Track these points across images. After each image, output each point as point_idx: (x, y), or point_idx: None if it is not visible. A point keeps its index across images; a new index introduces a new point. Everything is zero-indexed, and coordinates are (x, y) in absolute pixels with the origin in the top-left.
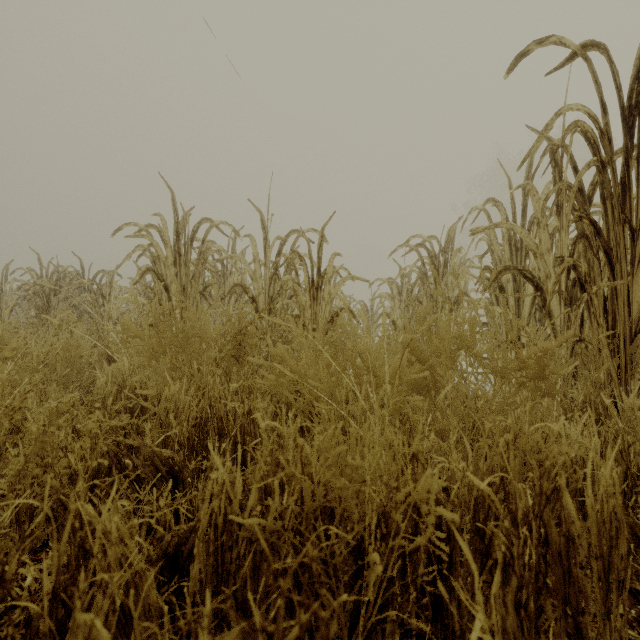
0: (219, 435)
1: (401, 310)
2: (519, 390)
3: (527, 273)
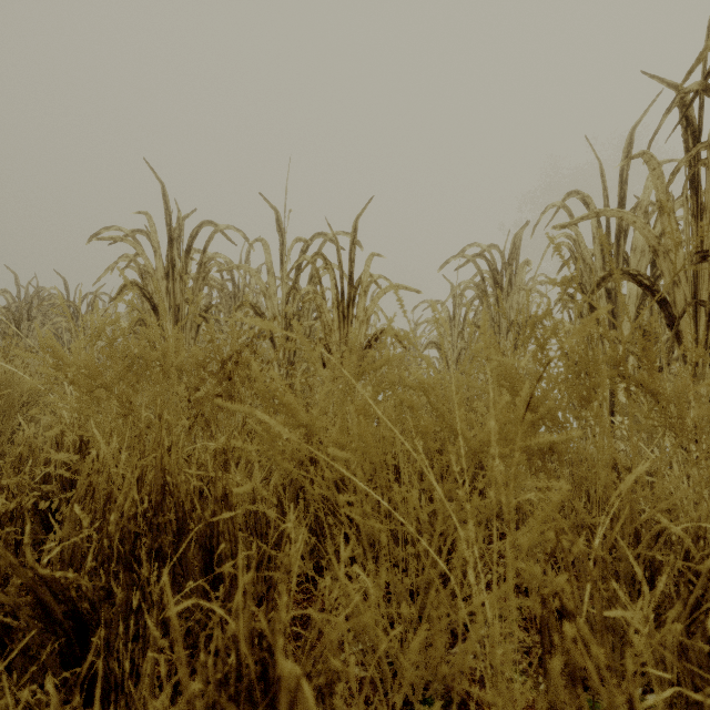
0: (178, 532)
1: (451, 339)
2: (707, 457)
3: (643, 279)
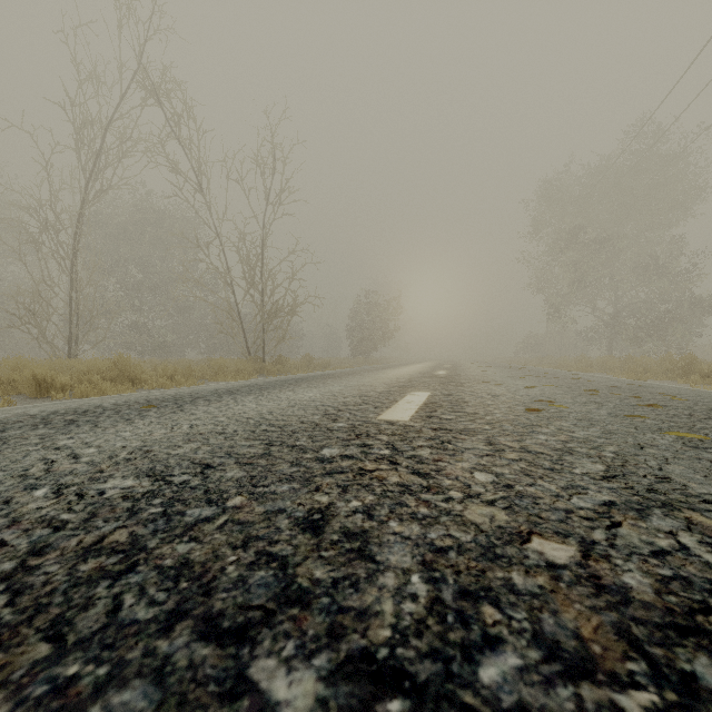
0: None
1: None
2: None
3: None
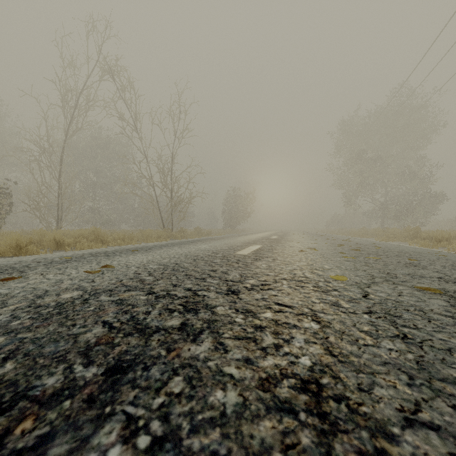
0: None
1: None
2: None
3: None
